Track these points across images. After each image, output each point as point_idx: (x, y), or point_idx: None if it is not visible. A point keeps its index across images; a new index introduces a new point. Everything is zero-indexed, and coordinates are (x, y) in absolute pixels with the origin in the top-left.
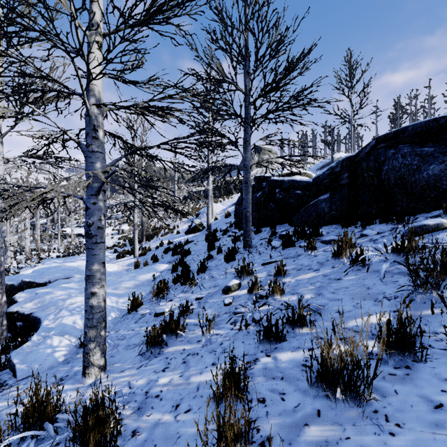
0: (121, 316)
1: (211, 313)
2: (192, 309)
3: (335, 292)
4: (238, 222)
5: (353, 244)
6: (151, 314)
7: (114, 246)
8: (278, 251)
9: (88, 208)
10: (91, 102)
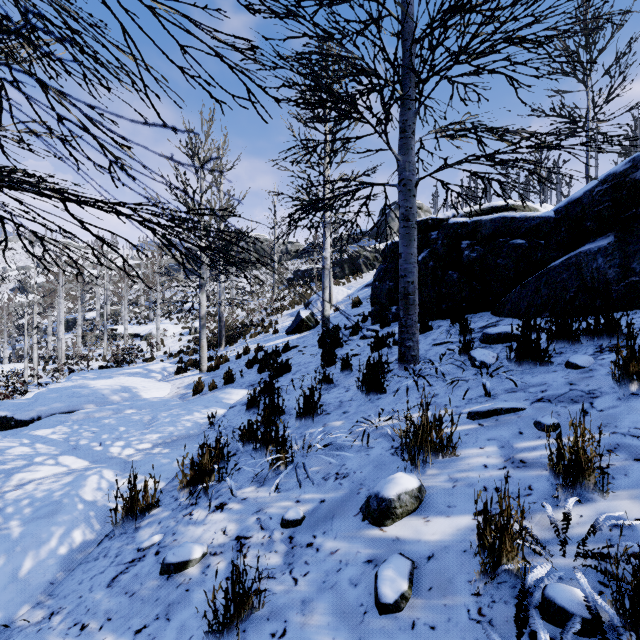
0: (100, 536)
1: None
2: (260, 591)
3: None
4: (379, 312)
5: None
6: (158, 556)
7: (180, 352)
8: (505, 376)
9: None
10: None
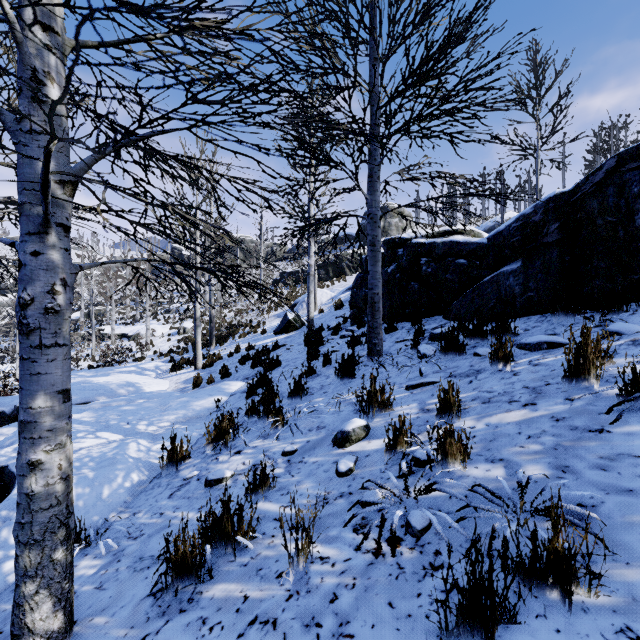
0: (150, 478)
1: (312, 491)
2: (273, 478)
3: (609, 468)
4: (356, 314)
5: (602, 350)
6: (200, 480)
7: (170, 352)
8: (434, 362)
9: (21, 264)
10: (29, 15)
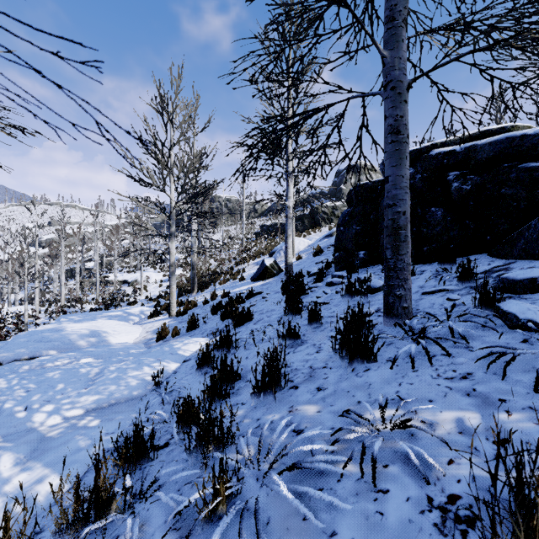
0: None
1: None
2: None
3: None
4: (344, 258)
5: None
6: None
7: (159, 297)
8: None
9: None
10: None
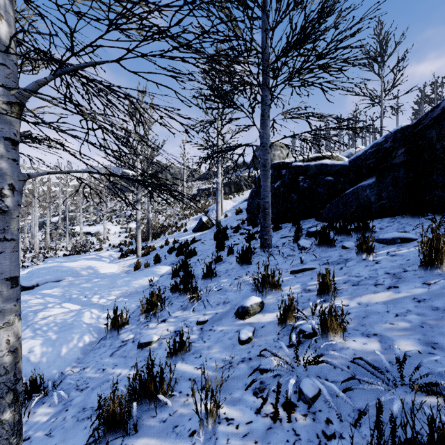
0: (98, 339)
1: (219, 355)
2: (189, 344)
3: None
4: (251, 218)
5: None
6: (134, 342)
7: (120, 244)
8: (311, 253)
9: None
10: None
